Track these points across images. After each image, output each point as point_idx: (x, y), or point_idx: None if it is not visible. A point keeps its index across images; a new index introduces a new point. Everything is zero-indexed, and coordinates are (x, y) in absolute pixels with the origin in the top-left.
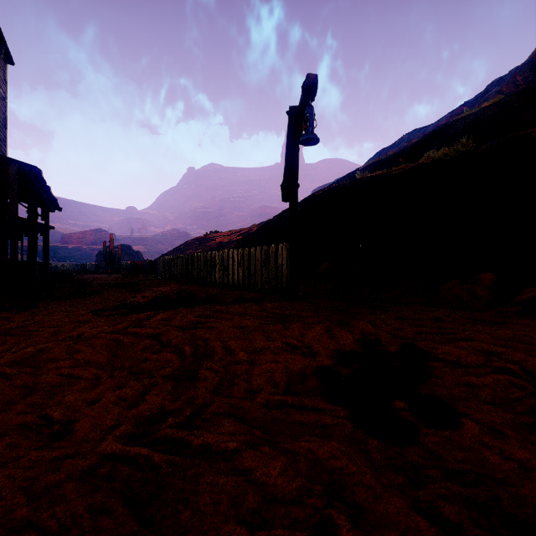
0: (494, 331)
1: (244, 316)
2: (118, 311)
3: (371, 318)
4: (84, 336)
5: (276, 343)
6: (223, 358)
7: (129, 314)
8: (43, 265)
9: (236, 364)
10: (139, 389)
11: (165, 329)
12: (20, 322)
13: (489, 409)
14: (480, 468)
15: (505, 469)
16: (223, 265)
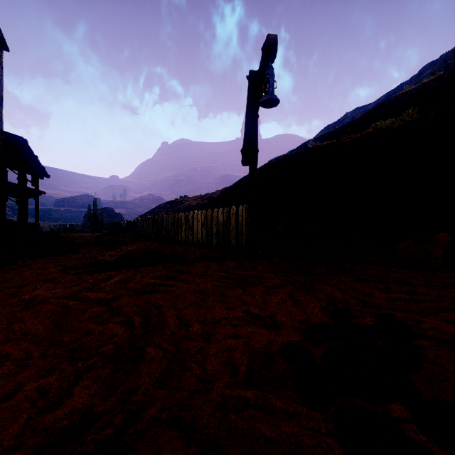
0: None
1: (203, 278)
2: (85, 269)
3: (334, 281)
4: (35, 299)
5: (236, 312)
6: (175, 331)
7: (95, 272)
8: (33, 225)
9: (190, 340)
10: (69, 376)
11: (118, 294)
12: None
13: None
14: None
15: None
16: (188, 225)
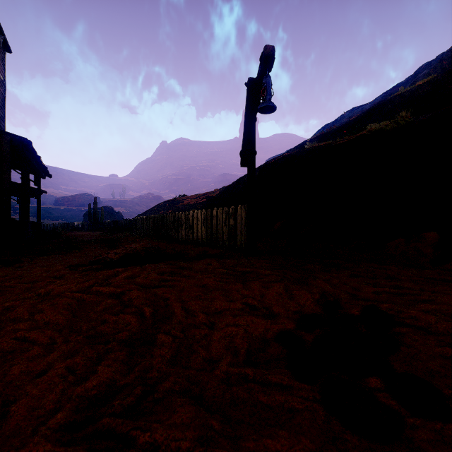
0: None
1: (205, 274)
2: (92, 266)
3: (327, 276)
4: (50, 293)
5: (236, 304)
6: (182, 320)
7: (101, 269)
8: (35, 223)
9: (195, 328)
10: (92, 357)
11: (128, 288)
12: (0, 278)
13: None
14: None
15: None
16: (188, 224)
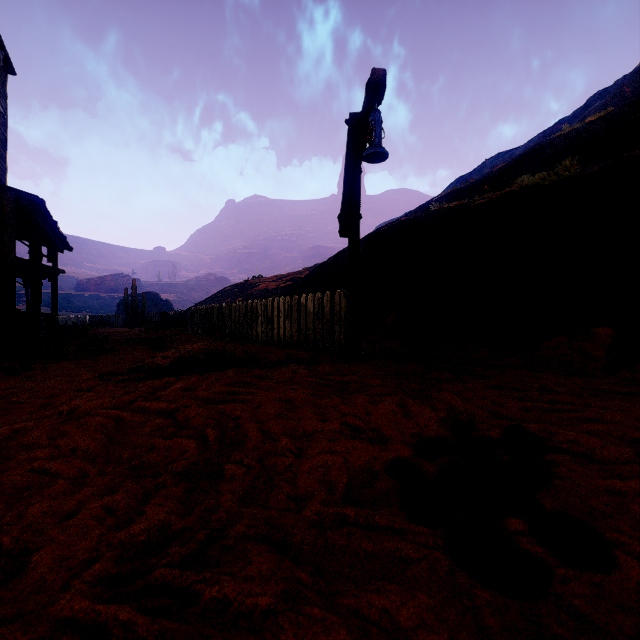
0: (630, 407)
1: (290, 385)
2: (131, 375)
3: (458, 388)
4: (77, 411)
5: (333, 424)
6: (258, 446)
7: (145, 379)
8: (50, 316)
9: (277, 456)
10: (137, 494)
11: (183, 403)
12: (4, 391)
13: None
14: None
15: None
16: (266, 317)
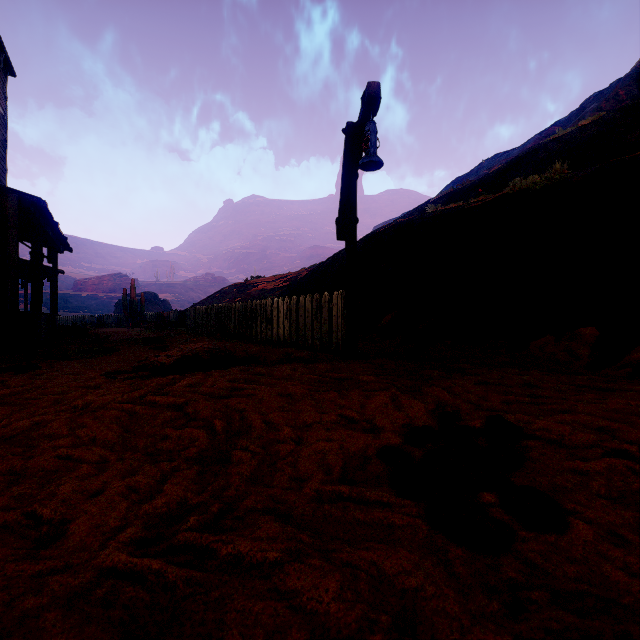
0: (602, 400)
1: (290, 381)
2: (137, 373)
3: (447, 383)
4: (91, 406)
5: (330, 416)
6: (262, 435)
7: (150, 377)
8: (50, 316)
9: (279, 443)
10: (155, 475)
11: (191, 397)
12: (16, 388)
13: (604, 505)
14: (599, 589)
15: (633, 591)
16: (265, 317)
